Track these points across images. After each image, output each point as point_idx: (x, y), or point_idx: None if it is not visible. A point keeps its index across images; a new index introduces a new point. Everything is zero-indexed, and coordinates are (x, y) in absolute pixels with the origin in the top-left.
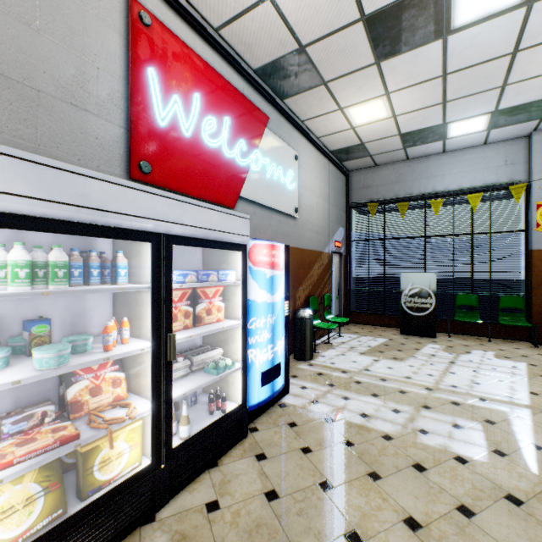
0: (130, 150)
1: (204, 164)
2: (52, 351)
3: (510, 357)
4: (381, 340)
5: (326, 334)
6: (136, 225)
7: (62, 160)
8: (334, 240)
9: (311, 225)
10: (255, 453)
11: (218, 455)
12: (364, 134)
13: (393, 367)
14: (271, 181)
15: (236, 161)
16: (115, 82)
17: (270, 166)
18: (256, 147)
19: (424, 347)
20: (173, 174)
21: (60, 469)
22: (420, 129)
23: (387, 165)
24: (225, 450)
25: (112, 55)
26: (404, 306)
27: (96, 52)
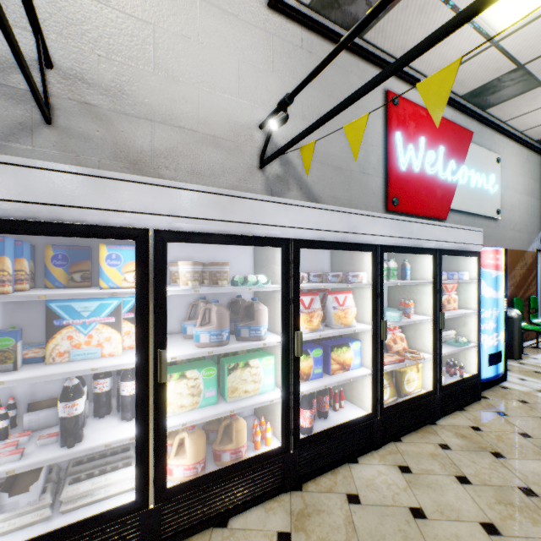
0: (387, 192)
1: (426, 189)
2: (399, 313)
3: None
4: None
5: (529, 340)
6: (427, 245)
7: (359, 207)
8: (539, 237)
9: (512, 224)
10: (494, 411)
11: (462, 404)
12: None
13: None
14: (474, 190)
15: (447, 180)
16: (379, 150)
17: (474, 176)
18: (462, 163)
19: None
20: (408, 202)
21: (391, 377)
22: None
23: None
24: (466, 403)
25: (378, 134)
26: None
27: (371, 136)
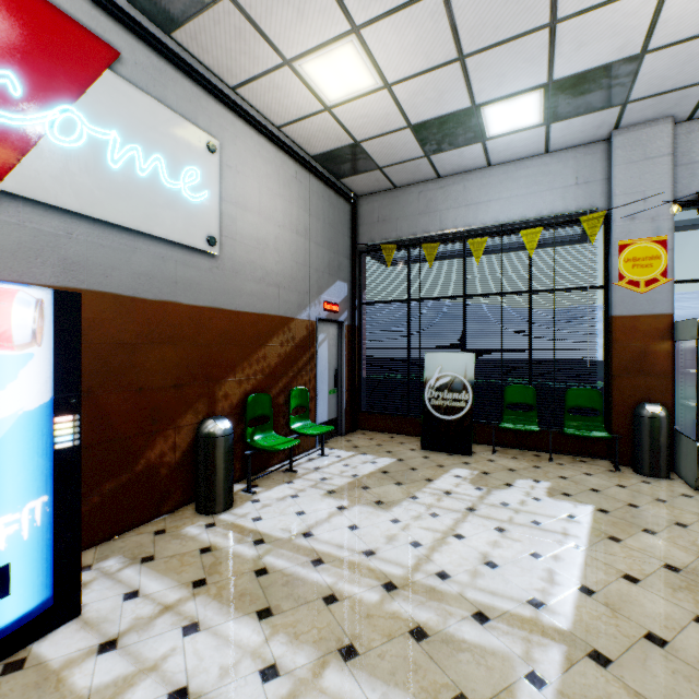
0: None
1: None
2: None
3: (571, 494)
4: (384, 461)
5: (303, 452)
6: None
7: None
8: (322, 301)
9: (261, 272)
10: None
11: None
12: (352, 123)
13: (359, 526)
14: (127, 177)
15: None
16: None
17: (124, 147)
18: (68, 100)
19: (443, 475)
20: None
21: None
22: (440, 118)
23: (411, 187)
24: None
25: None
26: (428, 404)
27: None
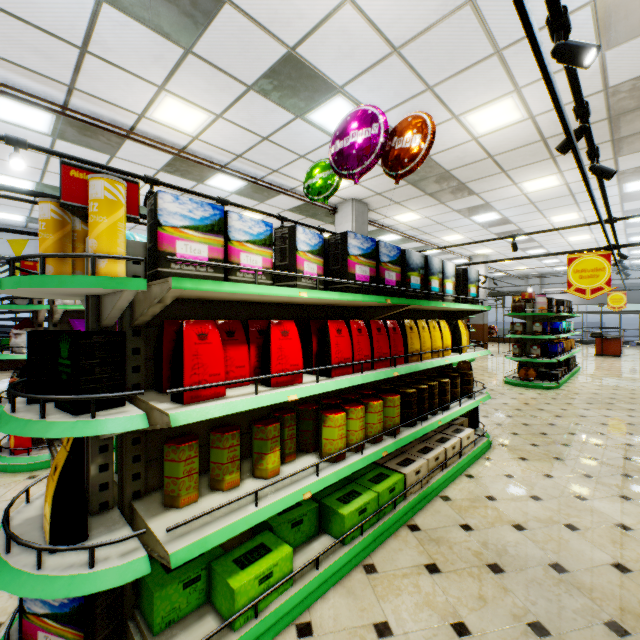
0: None
1: None
2: None
3: None
4: None
5: None
6: None
7: None
8: None
9: None
10: None
11: None
12: None
13: None
14: None
15: None
16: None
17: None
18: None
19: None
20: None
21: None
22: None
23: None
24: None
25: None
26: None
27: None
